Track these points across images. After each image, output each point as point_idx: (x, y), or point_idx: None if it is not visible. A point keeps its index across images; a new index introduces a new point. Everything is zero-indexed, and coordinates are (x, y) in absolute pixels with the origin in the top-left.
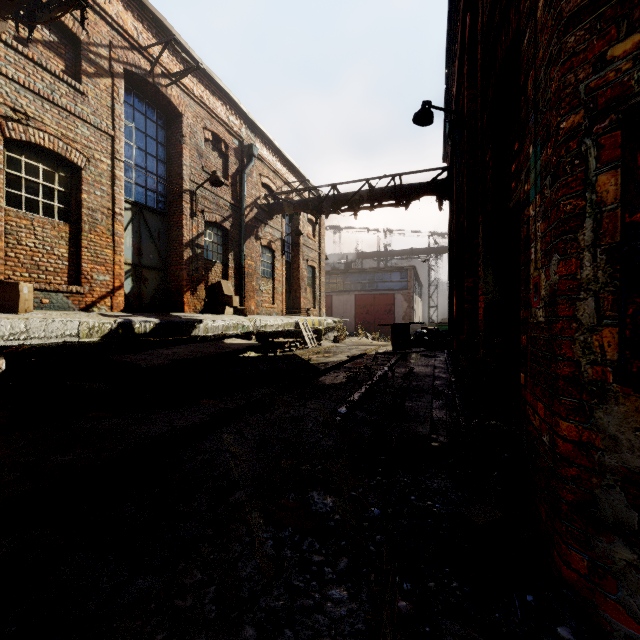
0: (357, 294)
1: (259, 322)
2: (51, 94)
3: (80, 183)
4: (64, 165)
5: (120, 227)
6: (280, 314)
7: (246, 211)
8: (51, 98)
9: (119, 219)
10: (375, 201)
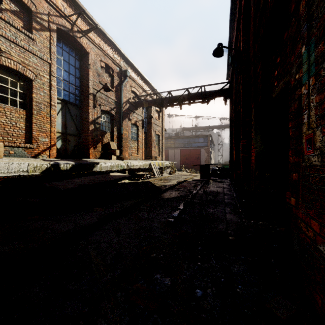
0: (181, 149)
1: (130, 163)
2: (15, 39)
3: (31, 88)
4: (23, 78)
5: (54, 112)
6: (141, 159)
7: (123, 105)
8: (15, 41)
9: (53, 108)
10: (191, 100)
